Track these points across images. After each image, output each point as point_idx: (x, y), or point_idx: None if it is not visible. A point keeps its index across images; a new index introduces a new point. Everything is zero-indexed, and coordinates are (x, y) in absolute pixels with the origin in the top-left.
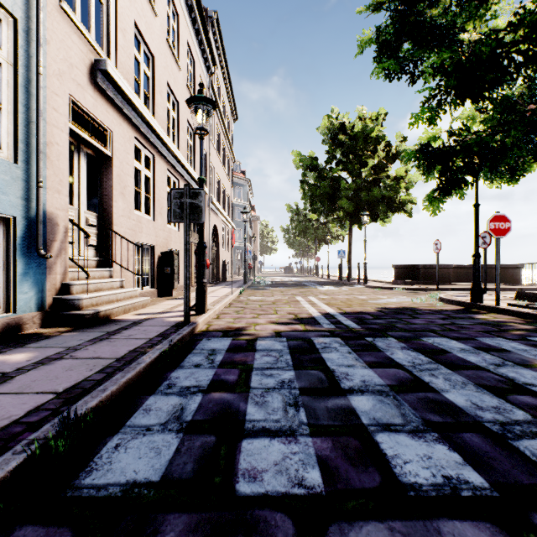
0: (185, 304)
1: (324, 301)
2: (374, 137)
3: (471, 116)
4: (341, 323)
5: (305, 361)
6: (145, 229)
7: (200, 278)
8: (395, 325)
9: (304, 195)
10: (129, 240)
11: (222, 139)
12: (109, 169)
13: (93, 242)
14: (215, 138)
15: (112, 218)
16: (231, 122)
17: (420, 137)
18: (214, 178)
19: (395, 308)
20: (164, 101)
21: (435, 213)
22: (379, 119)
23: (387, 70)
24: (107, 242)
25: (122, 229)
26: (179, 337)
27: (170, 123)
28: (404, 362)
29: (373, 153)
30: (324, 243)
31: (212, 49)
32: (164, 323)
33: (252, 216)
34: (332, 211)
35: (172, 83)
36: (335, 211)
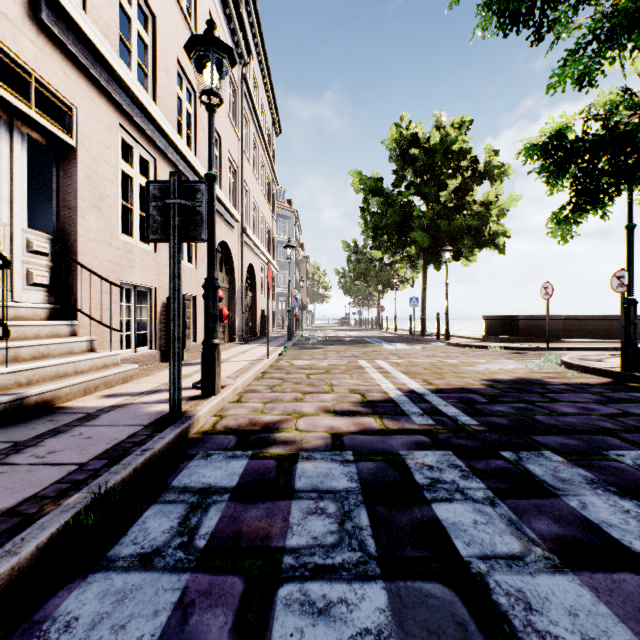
0: (172, 386)
1: (400, 368)
2: (457, 150)
3: (611, 102)
4: (440, 412)
5: (404, 535)
6: (139, 263)
7: (209, 337)
8: (533, 416)
9: (366, 227)
10: (103, 277)
11: (261, 155)
12: (72, 166)
13: (41, 280)
14: (250, 151)
15: (75, 243)
16: (272, 135)
17: (542, 128)
18: (249, 203)
19: (510, 380)
20: (171, 83)
21: (566, 239)
22: (462, 128)
23: (501, 16)
24: (69, 281)
25: (95, 261)
26: (138, 462)
27: (183, 119)
28: (636, 543)
29: (455, 172)
30: (388, 289)
31: (245, 30)
32: (136, 417)
33: (299, 255)
34: (402, 246)
35: (185, 62)
36: (405, 246)
